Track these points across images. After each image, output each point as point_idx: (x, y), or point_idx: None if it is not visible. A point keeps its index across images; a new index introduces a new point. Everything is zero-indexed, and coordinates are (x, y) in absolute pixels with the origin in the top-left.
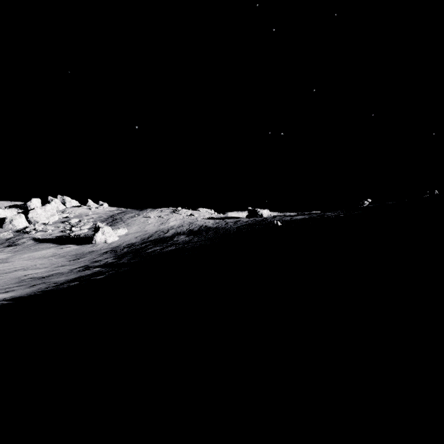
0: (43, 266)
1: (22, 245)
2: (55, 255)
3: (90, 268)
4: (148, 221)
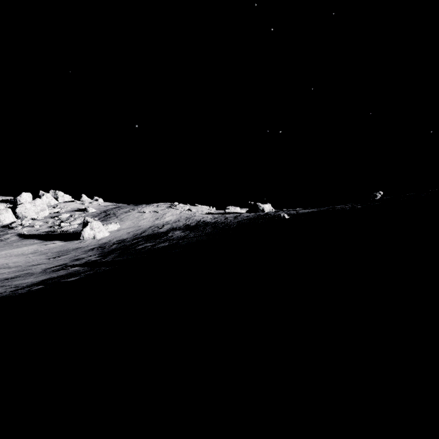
0: (15, 265)
1: (5, 241)
2: (35, 252)
3: (67, 267)
4: (143, 216)
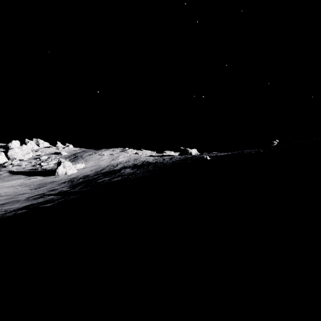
0: (5, 194)
1: None
2: (22, 185)
3: (45, 196)
4: (102, 158)
